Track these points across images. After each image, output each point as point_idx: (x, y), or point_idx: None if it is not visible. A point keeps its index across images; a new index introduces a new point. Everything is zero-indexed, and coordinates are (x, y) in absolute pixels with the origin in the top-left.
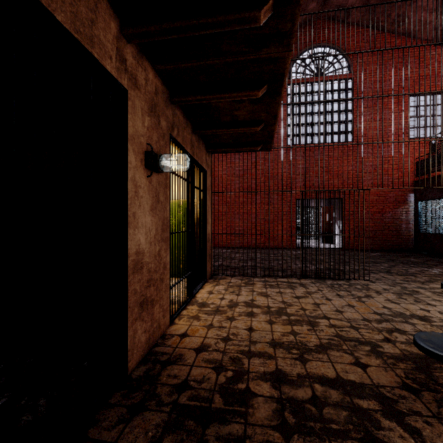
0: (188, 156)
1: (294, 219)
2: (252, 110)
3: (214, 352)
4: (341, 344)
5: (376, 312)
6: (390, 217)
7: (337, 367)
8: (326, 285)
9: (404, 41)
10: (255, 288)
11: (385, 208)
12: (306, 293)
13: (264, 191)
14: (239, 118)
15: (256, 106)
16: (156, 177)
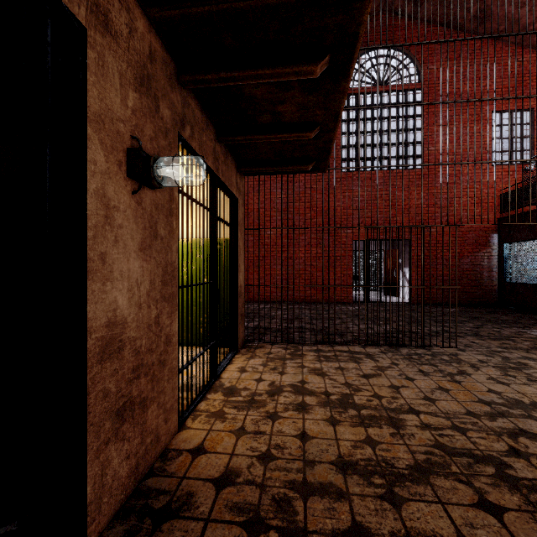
0: (209, 172)
1: (350, 266)
2: (303, 104)
3: (246, 487)
4: (448, 462)
5: (482, 400)
6: (468, 262)
7: (453, 514)
8: (401, 356)
9: (486, 44)
10: (305, 361)
11: (462, 251)
12: (377, 369)
13: (316, 227)
14: (284, 118)
15: (310, 96)
16: (152, 196)
